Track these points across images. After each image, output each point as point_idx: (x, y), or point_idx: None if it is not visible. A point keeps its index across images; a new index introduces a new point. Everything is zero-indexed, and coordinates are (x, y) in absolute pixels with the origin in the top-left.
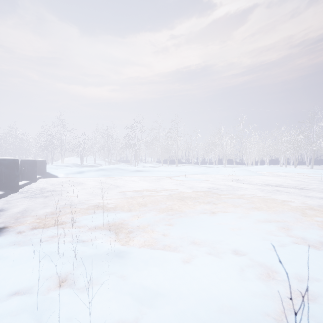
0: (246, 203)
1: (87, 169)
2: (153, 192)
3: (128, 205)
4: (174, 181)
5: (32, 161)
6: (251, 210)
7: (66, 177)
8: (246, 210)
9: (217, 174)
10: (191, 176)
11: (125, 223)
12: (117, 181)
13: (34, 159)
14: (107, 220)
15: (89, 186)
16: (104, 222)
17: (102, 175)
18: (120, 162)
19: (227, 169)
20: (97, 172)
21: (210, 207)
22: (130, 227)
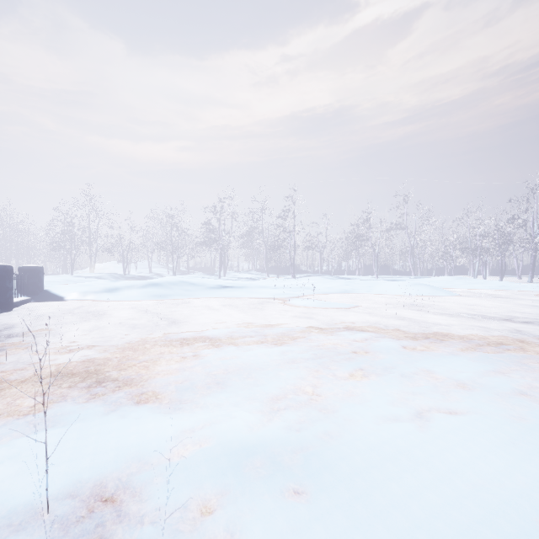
0: (484, 375)
1: (125, 284)
2: (247, 336)
3: (180, 384)
4: (292, 309)
5: (0, 269)
6: (520, 403)
7: (82, 299)
8: (504, 403)
9: (371, 294)
10: (323, 298)
11: (142, 483)
12: (179, 308)
13: (5, 265)
14: (81, 466)
15: (113, 321)
16: (66, 482)
17: (151, 296)
18: (196, 270)
19: (389, 283)
20: (143, 289)
21: (400, 390)
22: (150, 514)
